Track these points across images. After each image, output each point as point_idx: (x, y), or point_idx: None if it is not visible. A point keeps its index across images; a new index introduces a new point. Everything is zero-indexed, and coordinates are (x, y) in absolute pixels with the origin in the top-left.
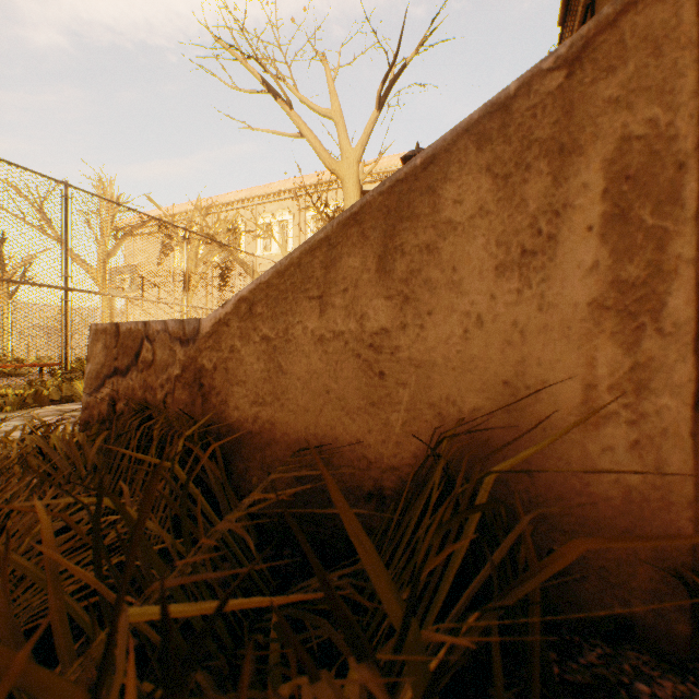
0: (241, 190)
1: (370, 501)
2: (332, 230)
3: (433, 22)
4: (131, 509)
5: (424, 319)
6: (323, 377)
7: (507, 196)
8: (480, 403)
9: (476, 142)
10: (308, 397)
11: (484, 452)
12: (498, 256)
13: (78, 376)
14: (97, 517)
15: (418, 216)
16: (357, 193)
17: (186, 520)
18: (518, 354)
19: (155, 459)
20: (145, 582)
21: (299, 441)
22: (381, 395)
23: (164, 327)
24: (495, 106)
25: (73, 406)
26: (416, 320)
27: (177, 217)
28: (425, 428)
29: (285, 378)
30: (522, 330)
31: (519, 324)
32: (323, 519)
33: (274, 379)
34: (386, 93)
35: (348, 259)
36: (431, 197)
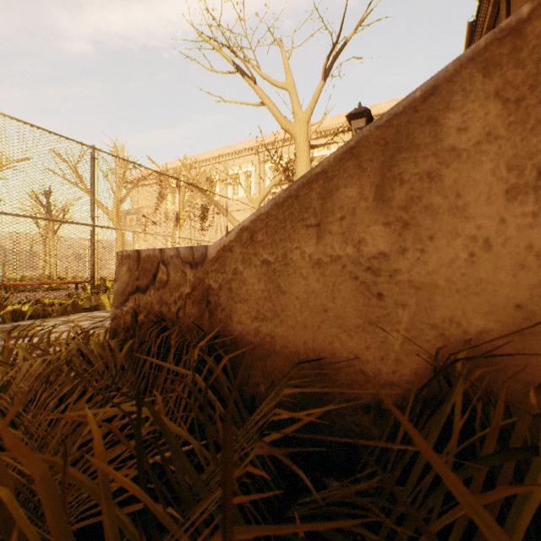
0: (216, 149)
1: (368, 413)
2: (328, 165)
3: (369, 6)
4: (164, 417)
5: (424, 243)
6: (321, 297)
7: (519, 119)
8: (487, 325)
9: (483, 69)
10: (306, 314)
11: (493, 374)
12: (509, 179)
13: (102, 290)
14: (138, 426)
15: (418, 146)
16: (307, 147)
17: (208, 426)
18: (533, 277)
19: (178, 368)
20: (181, 491)
21: (298, 354)
22: (379, 315)
23: (176, 253)
24: (504, 31)
25: (100, 313)
26: (416, 244)
27: (169, 172)
28: (426, 348)
29: (284, 297)
30: (538, 253)
31: (534, 248)
32: (321, 425)
33: (274, 298)
34: (330, 66)
35: (345, 189)
36: (432, 126)
